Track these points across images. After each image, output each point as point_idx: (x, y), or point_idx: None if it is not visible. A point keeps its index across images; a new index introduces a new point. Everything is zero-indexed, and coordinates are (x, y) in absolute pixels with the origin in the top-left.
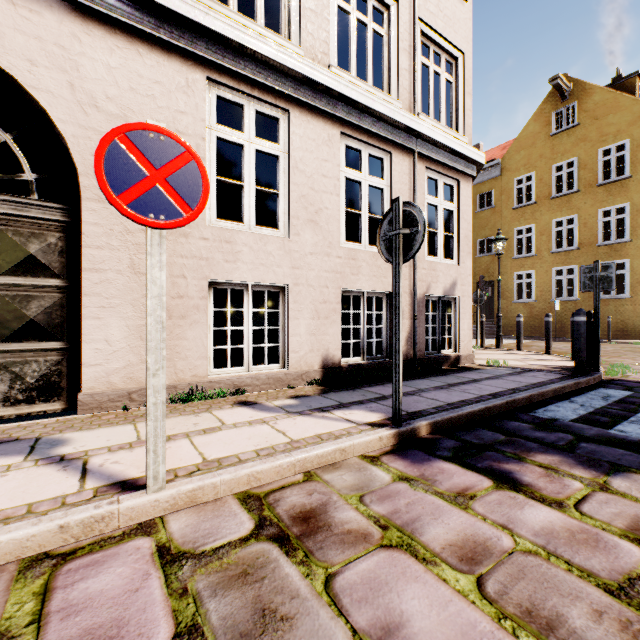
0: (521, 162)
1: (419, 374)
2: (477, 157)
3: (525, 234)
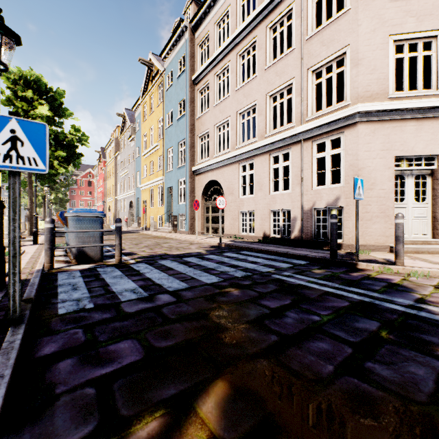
0: None
1: (295, 246)
2: (348, 112)
3: None
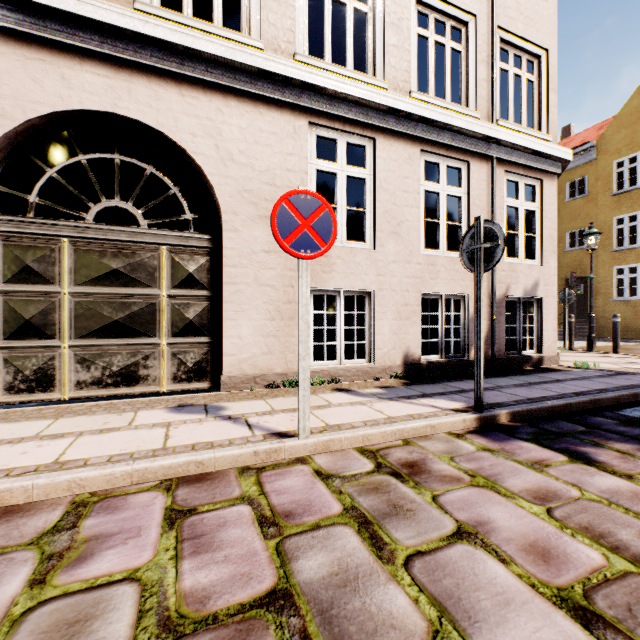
0: (622, 142)
1: (498, 373)
2: (562, 154)
3: (627, 223)
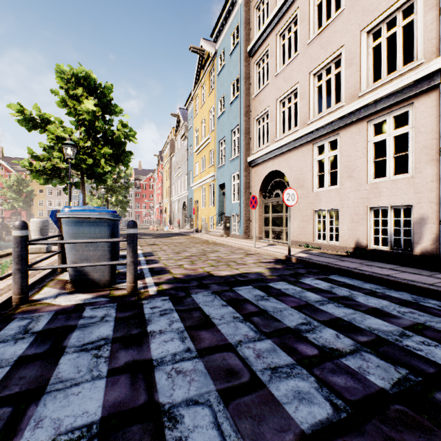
0: None
1: (426, 267)
2: None
3: None
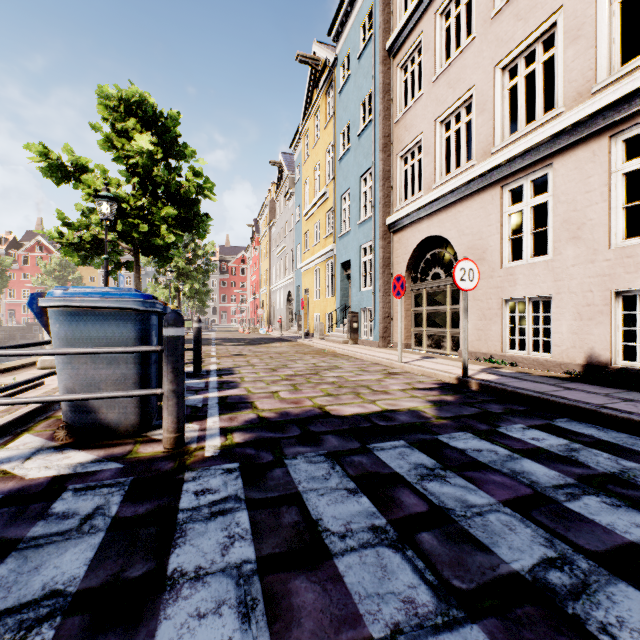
0: None
1: None
2: None
3: None
